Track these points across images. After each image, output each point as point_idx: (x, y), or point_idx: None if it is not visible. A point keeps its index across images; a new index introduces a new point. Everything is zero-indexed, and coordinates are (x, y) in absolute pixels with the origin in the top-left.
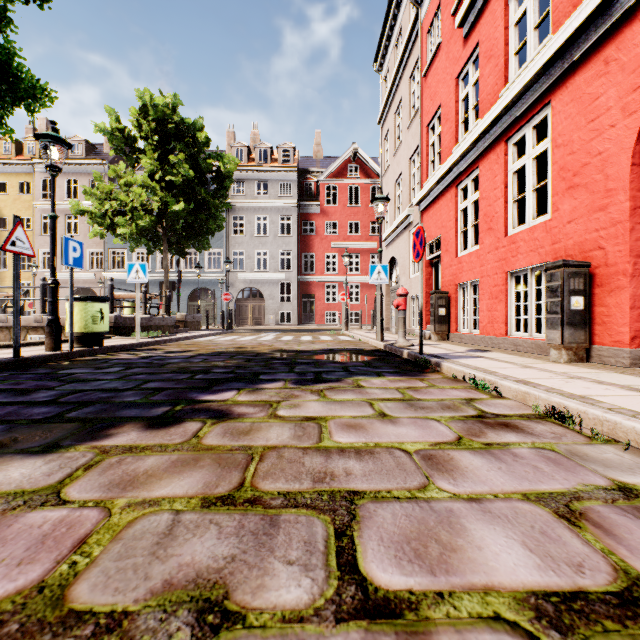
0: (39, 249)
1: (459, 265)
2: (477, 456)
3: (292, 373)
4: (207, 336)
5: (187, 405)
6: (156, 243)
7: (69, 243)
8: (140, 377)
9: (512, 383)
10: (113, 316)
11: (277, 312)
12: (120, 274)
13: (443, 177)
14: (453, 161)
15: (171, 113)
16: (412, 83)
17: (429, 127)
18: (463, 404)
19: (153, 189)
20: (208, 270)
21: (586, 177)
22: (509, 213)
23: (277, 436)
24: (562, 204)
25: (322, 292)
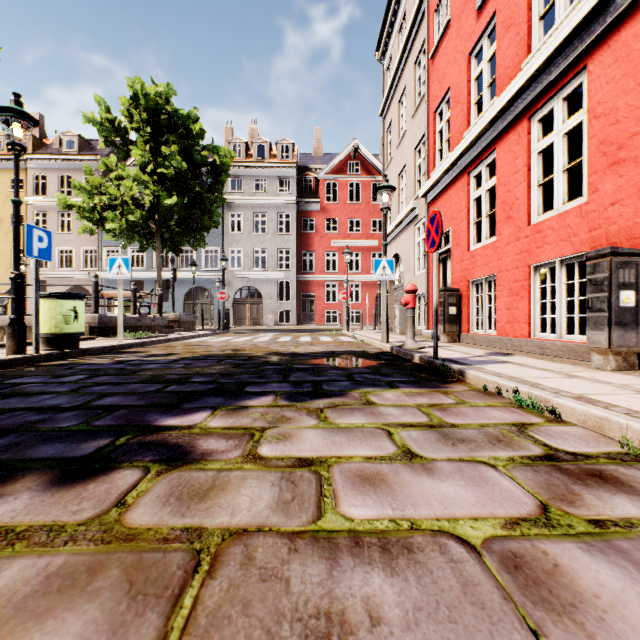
0: None
1: (472, 259)
2: (598, 559)
3: (286, 383)
4: (200, 337)
5: (136, 435)
6: (149, 240)
7: (33, 231)
8: (99, 389)
9: (575, 402)
10: (97, 315)
11: (276, 312)
12: None
13: (453, 164)
14: (466, 145)
15: (164, 103)
16: (417, 69)
17: (437, 113)
18: (515, 434)
19: (144, 182)
20: (205, 269)
21: (636, 149)
22: (533, 199)
23: (250, 503)
24: (603, 183)
25: (322, 291)
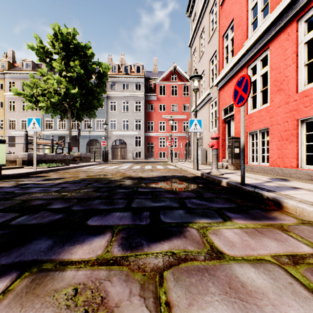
0: (7, 119)
1: (250, 119)
2: None
3: (127, 212)
4: (90, 165)
5: None
6: (65, 113)
7: None
8: None
9: None
10: (26, 154)
11: (133, 152)
12: (50, 132)
13: (237, 62)
14: (247, 48)
15: (71, 38)
16: (211, 15)
17: (224, 36)
18: None
19: (60, 81)
20: (97, 130)
21: None
22: (300, 75)
23: None
24: None
25: (157, 141)
